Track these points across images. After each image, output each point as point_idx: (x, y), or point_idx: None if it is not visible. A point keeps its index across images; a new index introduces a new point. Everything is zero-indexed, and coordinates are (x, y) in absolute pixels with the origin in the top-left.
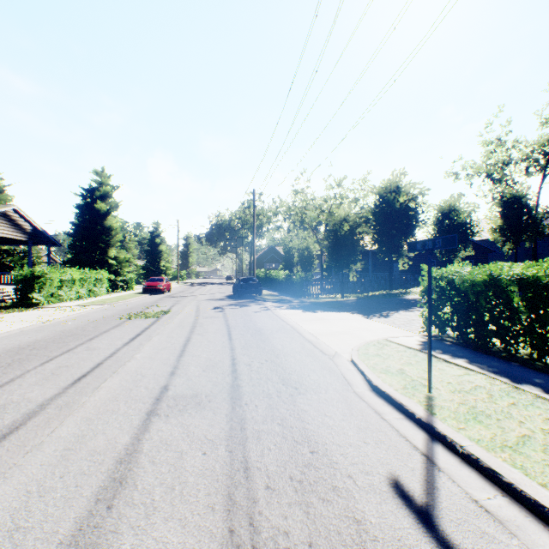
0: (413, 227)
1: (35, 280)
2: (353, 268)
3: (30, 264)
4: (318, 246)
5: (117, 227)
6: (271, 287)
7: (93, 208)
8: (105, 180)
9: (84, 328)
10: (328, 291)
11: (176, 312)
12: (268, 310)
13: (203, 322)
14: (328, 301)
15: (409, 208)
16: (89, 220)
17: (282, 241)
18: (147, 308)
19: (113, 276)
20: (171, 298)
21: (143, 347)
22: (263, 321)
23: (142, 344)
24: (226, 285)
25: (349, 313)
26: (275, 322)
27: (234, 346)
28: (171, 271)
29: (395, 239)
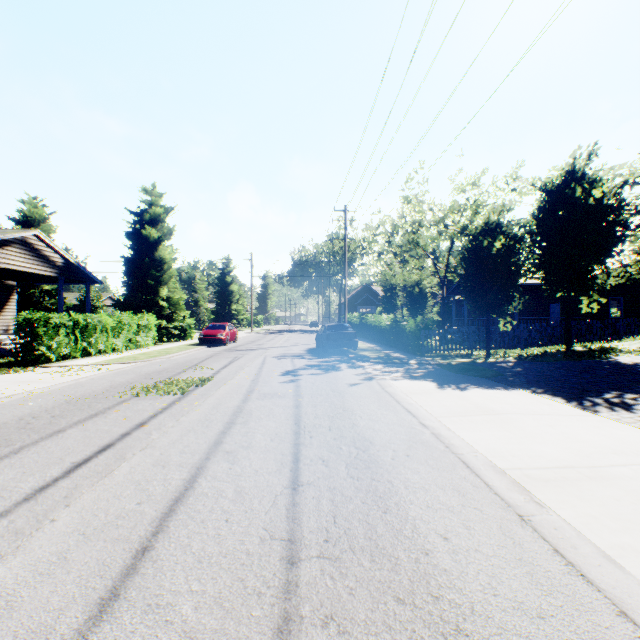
0: (617, 239)
1: (40, 328)
2: (506, 310)
3: (61, 307)
4: (433, 281)
5: (171, 260)
6: (368, 337)
7: (140, 236)
8: (156, 200)
9: (31, 421)
10: (459, 345)
11: (220, 381)
12: (371, 382)
13: (253, 411)
14: (468, 363)
15: (610, 206)
16: (137, 250)
17: (382, 275)
18: (184, 371)
19: (164, 322)
20: (230, 352)
21: (55, 517)
22: (368, 411)
23: (71, 495)
24: (310, 333)
25: (529, 393)
26: (394, 418)
27: (299, 536)
28: (243, 316)
29: (584, 261)
